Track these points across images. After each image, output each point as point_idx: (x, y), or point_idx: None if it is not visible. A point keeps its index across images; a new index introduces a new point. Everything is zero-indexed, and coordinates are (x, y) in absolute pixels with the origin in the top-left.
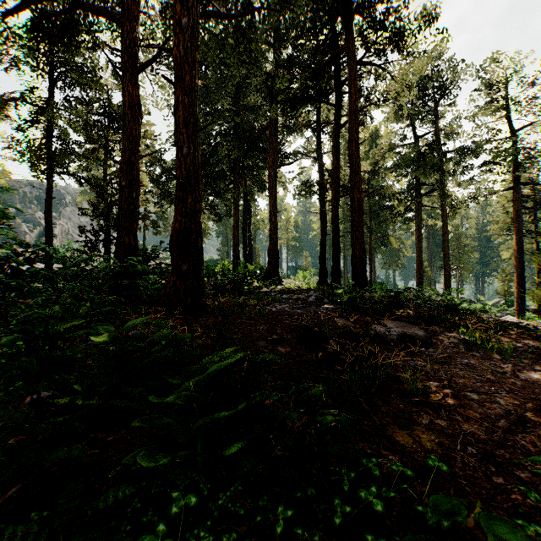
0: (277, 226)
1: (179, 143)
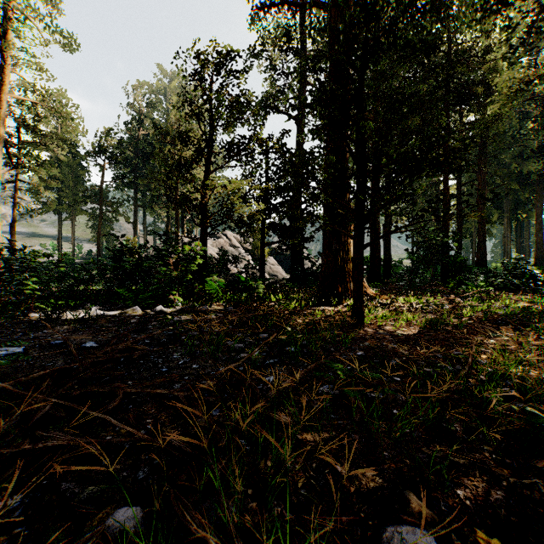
0: (542, 240)
1: (479, 233)
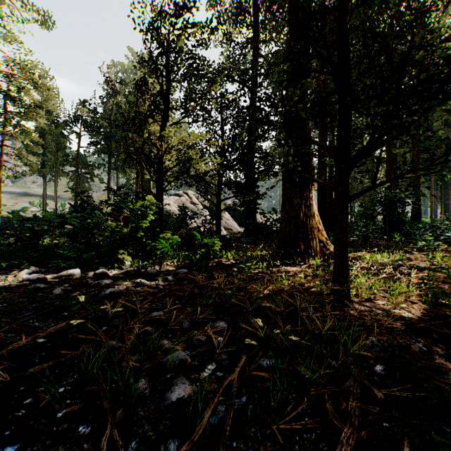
0: None
1: (413, 191)
